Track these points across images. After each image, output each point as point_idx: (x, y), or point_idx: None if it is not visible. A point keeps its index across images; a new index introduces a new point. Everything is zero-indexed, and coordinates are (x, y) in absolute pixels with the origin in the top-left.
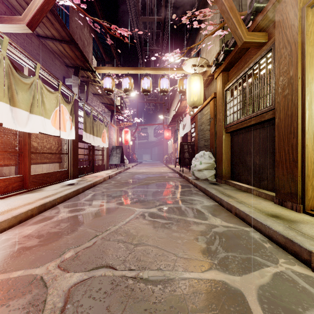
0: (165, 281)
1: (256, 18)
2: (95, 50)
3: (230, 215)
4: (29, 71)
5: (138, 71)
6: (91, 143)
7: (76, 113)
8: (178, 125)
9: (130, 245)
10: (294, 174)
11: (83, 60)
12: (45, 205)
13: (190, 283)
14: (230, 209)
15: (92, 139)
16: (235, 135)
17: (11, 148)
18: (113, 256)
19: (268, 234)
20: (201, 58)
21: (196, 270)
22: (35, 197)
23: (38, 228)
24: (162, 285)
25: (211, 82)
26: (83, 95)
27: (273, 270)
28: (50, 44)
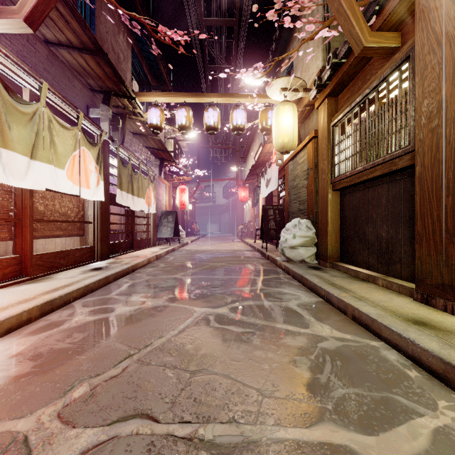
0: (244, 447)
1: (383, 10)
2: (136, 68)
3: (345, 318)
4: (30, 95)
5: (200, 99)
6: (129, 206)
7: (107, 161)
8: (259, 181)
9: (183, 372)
10: (449, 254)
11: (116, 80)
12: (52, 303)
13: (288, 451)
14: (343, 310)
15: (132, 201)
16: (348, 193)
17: (2, 214)
18: (154, 394)
19: (412, 354)
20: (295, 77)
21: (296, 423)
22: (37, 290)
23: (35, 342)
24: (238, 454)
25: (309, 115)
26: (117, 135)
27: (430, 423)
28: (65, 55)
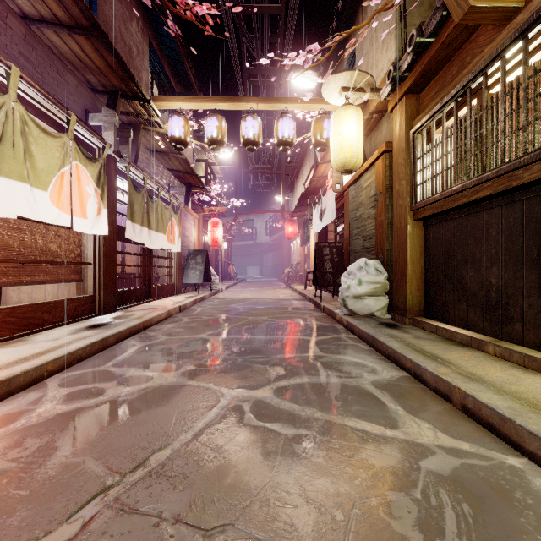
0: None
1: None
2: (155, 69)
3: (450, 409)
4: None
5: (235, 105)
6: (143, 242)
7: (112, 184)
8: (310, 212)
9: (191, 534)
10: None
11: (122, 74)
12: (9, 383)
13: None
14: (445, 394)
15: (148, 236)
16: (435, 224)
17: None
18: None
19: None
20: (361, 71)
21: None
22: None
23: None
24: None
25: (377, 125)
26: (127, 149)
27: None
28: (52, 38)
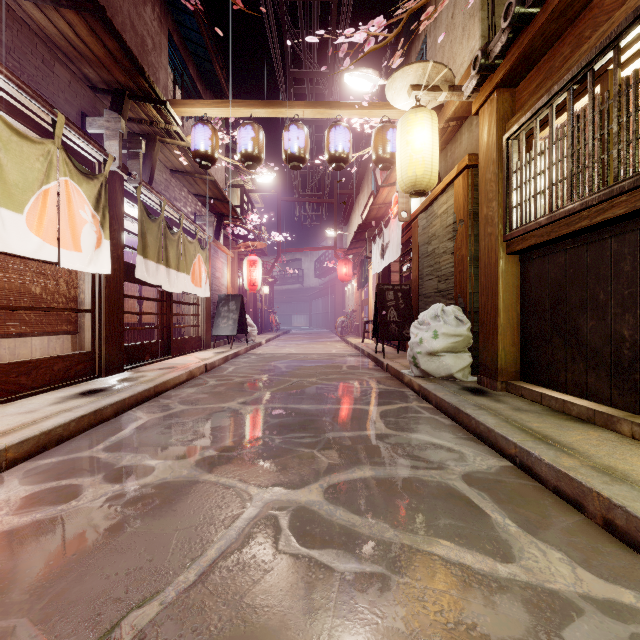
0: None
1: None
2: (177, 70)
3: (585, 524)
4: None
5: (276, 111)
6: (160, 284)
7: (118, 209)
8: (369, 249)
9: None
10: None
11: (129, 66)
12: None
13: None
14: (574, 499)
15: (166, 276)
16: (538, 257)
17: None
18: None
19: None
20: (437, 63)
21: None
22: None
23: None
24: None
25: (455, 136)
26: (137, 165)
27: None
28: (34, 15)
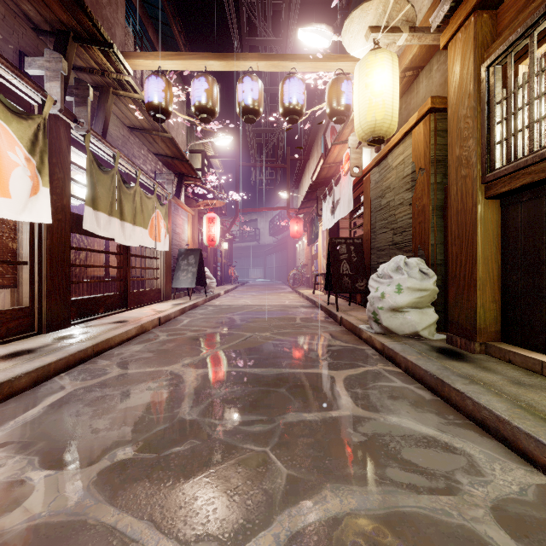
0: None
1: None
2: (137, 33)
3: None
4: None
5: (230, 64)
6: (113, 237)
7: (63, 157)
8: (319, 207)
9: None
10: None
11: None
12: None
13: None
14: None
15: (121, 230)
16: (529, 200)
17: None
18: None
19: None
20: None
21: None
22: None
23: None
24: None
25: (411, 86)
26: (84, 112)
27: None
28: None
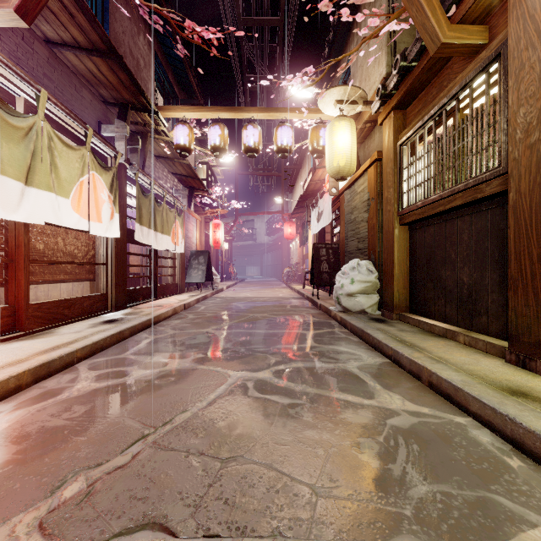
0: None
1: None
2: (160, 78)
3: (419, 386)
4: (26, 106)
5: (237, 115)
6: (150, 244)
7: (123, 190)
8: (308, 214)
9: (212, 461)
10: None
11: (134, 90)
12: (49, 366)
13: None
14: (417, 374)
15: (154, 238)
16: (419, 228)
17: None
18: (172, 493)
19: (512, 436)
20: (354, 86)
21: (364, 538)
22: (32, 349)
23: (23, 417)
24: None
25: (370, 134)
26: (136, 157)
27: None
28: (71, 58)
